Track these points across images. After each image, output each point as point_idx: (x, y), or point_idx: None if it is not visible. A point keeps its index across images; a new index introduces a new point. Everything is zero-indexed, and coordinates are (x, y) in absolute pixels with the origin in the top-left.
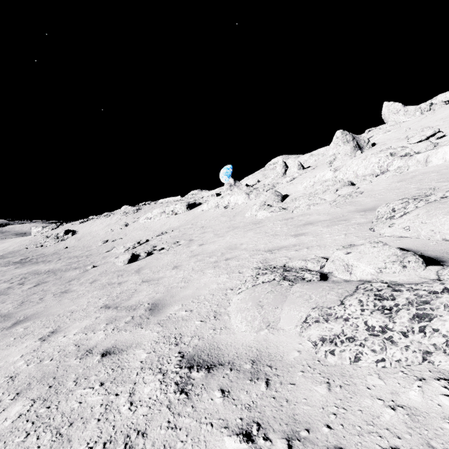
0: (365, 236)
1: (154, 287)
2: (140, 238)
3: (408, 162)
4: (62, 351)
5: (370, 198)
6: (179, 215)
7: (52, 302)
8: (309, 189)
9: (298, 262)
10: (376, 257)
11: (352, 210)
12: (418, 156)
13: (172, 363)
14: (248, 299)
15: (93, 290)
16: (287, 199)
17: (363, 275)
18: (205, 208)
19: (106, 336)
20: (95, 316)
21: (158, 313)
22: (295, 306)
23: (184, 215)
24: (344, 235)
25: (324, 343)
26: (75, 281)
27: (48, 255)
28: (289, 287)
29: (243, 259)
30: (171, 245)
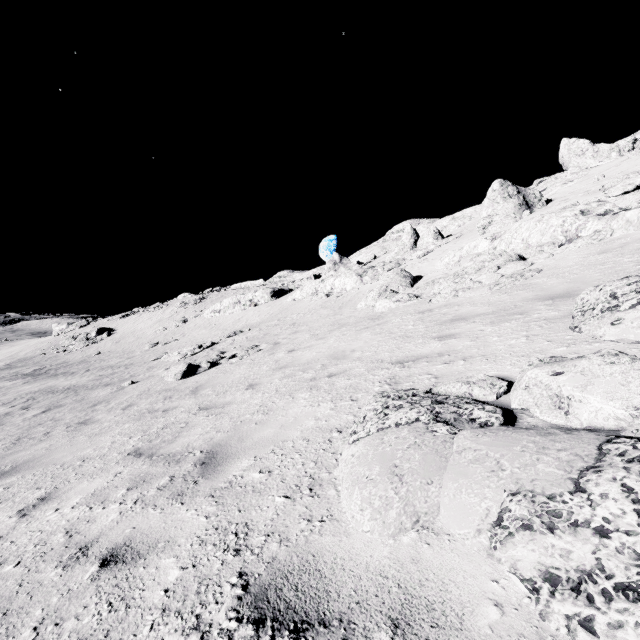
0: (565, 341)
1: (215, 421)
2: (204, 340)
3: (612, 223)
4: (41, 545)
5: (555, 278)
6: (260, 306)
7: (61, 439)
8: (453, 268)
9: (455, 385)
10: (623, 385)
11: (530, 298)
12: (628, 213)
13: (224, 605)
14: (373, 459)
15: (125, 422)
16: (421, 282)
17: (597, 418)
18: (297, 296)
19: (120, 516)
20: (115, 470)
21: (215, 472)
22: (470, 482)
23: (267, 307)
24: (526, 338)
25: (557, 590)
26: (102, 405)
27: (73, 364)
28: (449, 437)
29: (357, 375)
30: (247, 351)
